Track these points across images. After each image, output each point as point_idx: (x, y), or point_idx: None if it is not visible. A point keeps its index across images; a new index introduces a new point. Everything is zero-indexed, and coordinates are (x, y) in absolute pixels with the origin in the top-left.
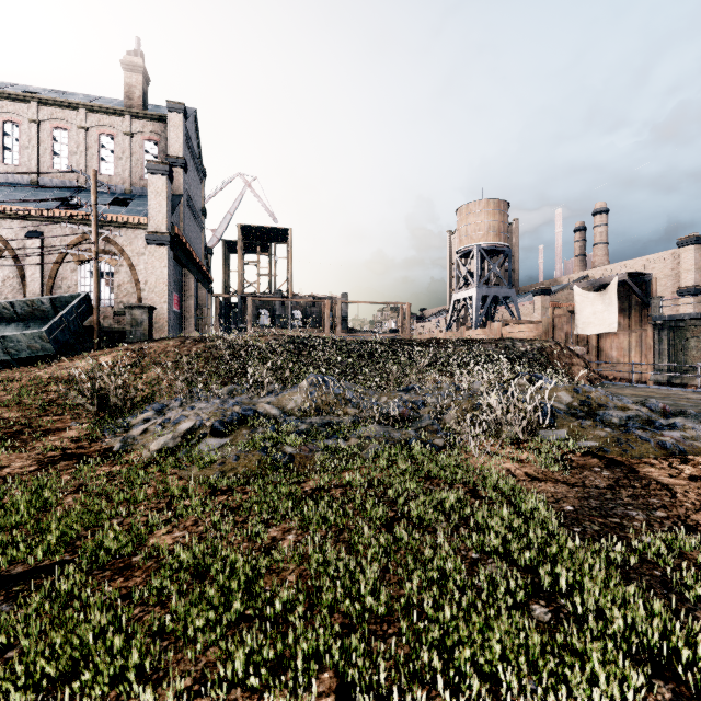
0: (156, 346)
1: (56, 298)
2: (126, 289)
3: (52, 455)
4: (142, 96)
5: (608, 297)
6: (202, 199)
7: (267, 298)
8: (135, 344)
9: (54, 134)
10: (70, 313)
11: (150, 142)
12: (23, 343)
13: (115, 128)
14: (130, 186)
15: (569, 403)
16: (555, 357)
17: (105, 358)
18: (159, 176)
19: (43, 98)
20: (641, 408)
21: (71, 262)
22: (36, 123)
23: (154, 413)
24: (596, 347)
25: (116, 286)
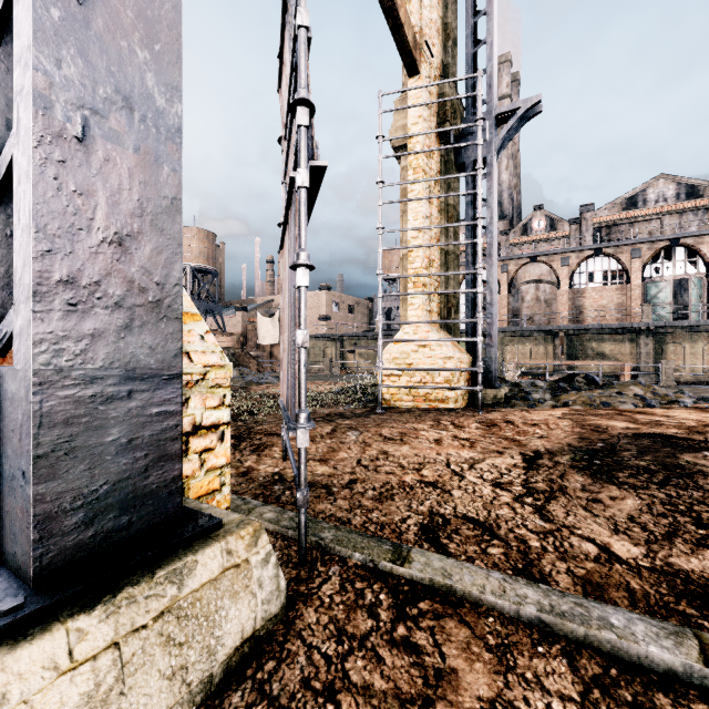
0: None
1: None
2: None
3: None
4: None
5: (275, 322)
6: None
7: None
8: None
9: None
10: None
11: None
12: None
13: None
14: None
15: (236, 375)
16: (242, 358)
17: None
18: None
19: None
20: (261, 375)
21: None
22: None
23: None
24: (270, 352)
25: None
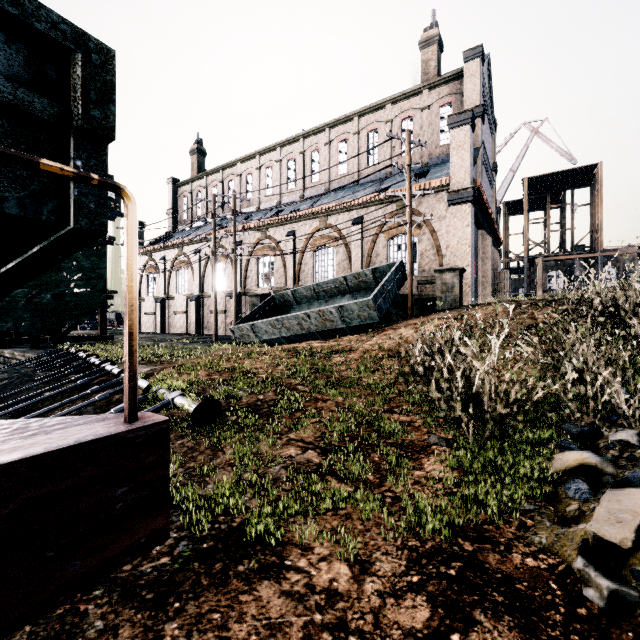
0: (479, 313)
1: (376, 269)
2: (427, 257)
3: (436, 546)
4: (437, 65)
5: None
6: (492, 155)
7: (564, 256)
8: (450, 311)
9: (368, 137)
10: (389, 281)
11: (445, 107)
12: (354, 312)
13: (413, 109)
14: (427, 159)
15: None
16: None
17: (427, 328)
18: (460, 128)
19: (361, 110)
20: None
21: (382, 239)
22: (357, 133)
23: (600, 459)
24: None
25: (419, 255)
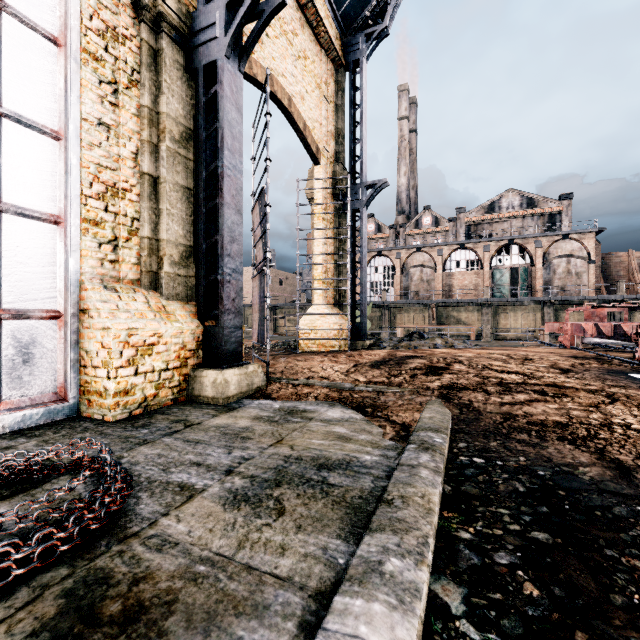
0: None
1: None
2: None
3: None
4: None
5: None
6: None
7: None
8: None
9: None
10: None
11: None
12: None
13: None
14: None
15: None
16: None
17: None
18: None
19: None
20: None
21: None
22: None
23: None
24: None
25: None
